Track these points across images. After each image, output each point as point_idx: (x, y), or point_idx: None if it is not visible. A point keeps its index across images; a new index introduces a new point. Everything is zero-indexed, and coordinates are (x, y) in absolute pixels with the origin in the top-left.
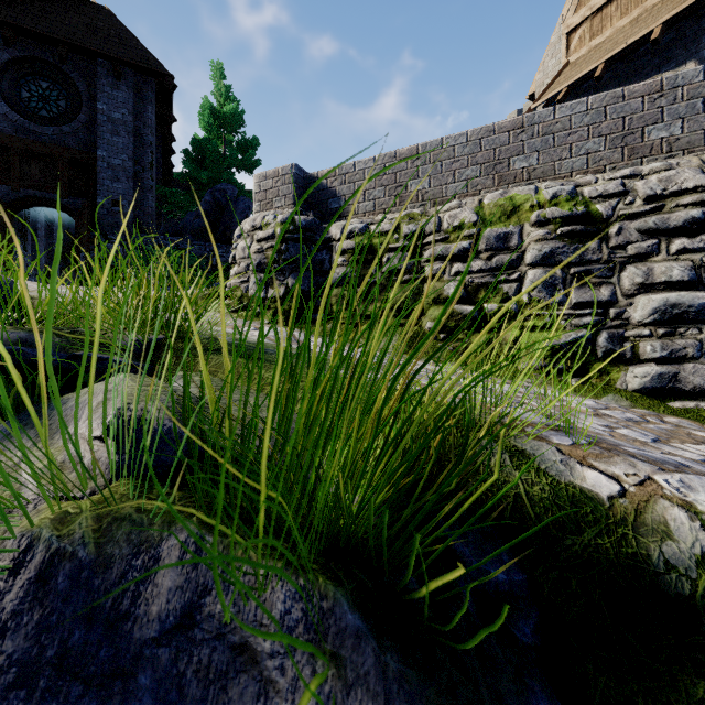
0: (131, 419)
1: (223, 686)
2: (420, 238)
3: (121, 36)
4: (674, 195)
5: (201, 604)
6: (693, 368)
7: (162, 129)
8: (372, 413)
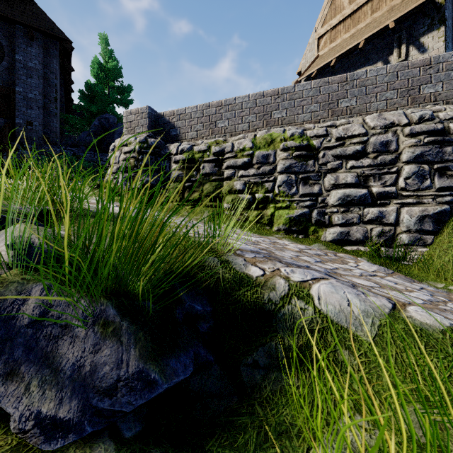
0: (21, 241)
1: (56, 341)
2: (222, 155)
3: (34, 11)
4: (349, 138)
5: (48, 311)
6: (356, 229)
7: (64, 75)
8: (134, 234)
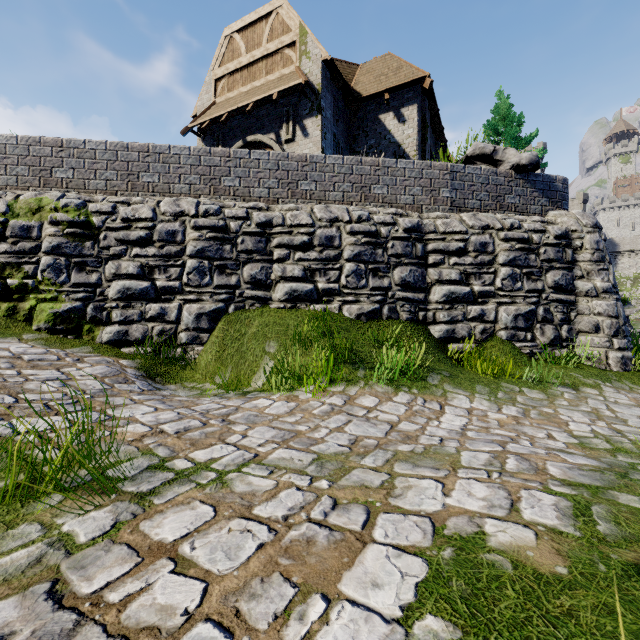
0: None
1: None
2: None
3: None
4: (137, 220)
5: None
6: (137, 327)
7: None
8: None
